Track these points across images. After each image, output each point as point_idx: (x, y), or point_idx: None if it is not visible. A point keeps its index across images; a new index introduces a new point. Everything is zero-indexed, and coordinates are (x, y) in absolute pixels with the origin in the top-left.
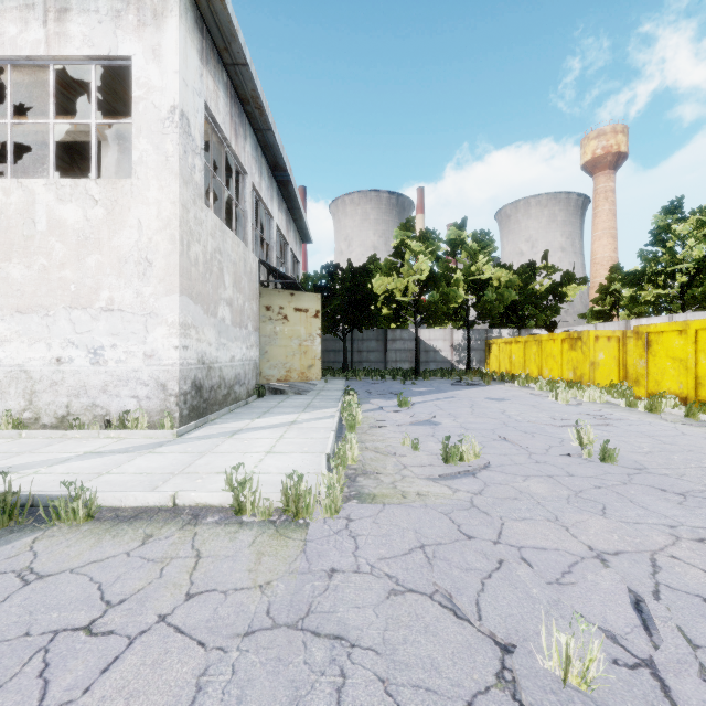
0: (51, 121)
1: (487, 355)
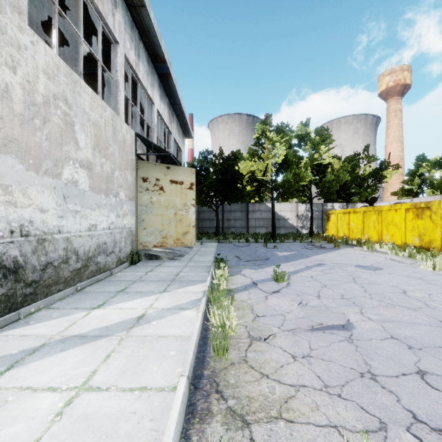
0: None
1: (326, 223)
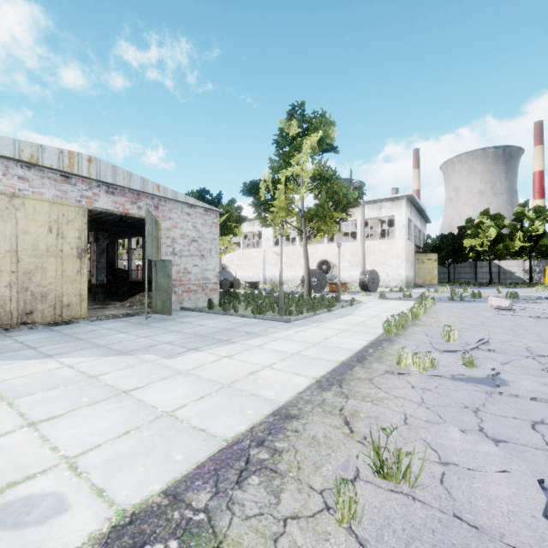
0: (377, 229)
1: (543, 275)
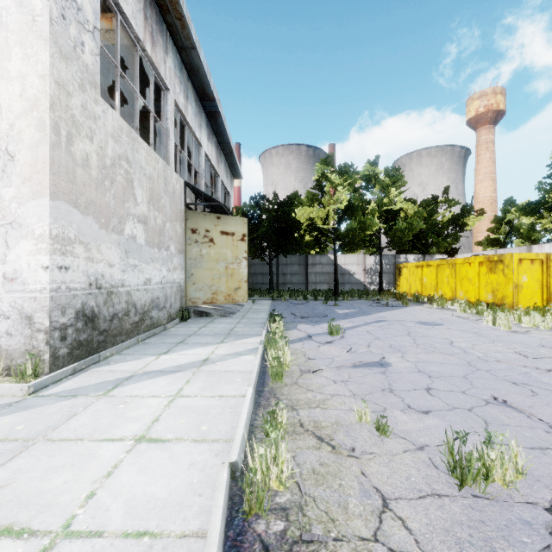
0: None
1: (397, 278)
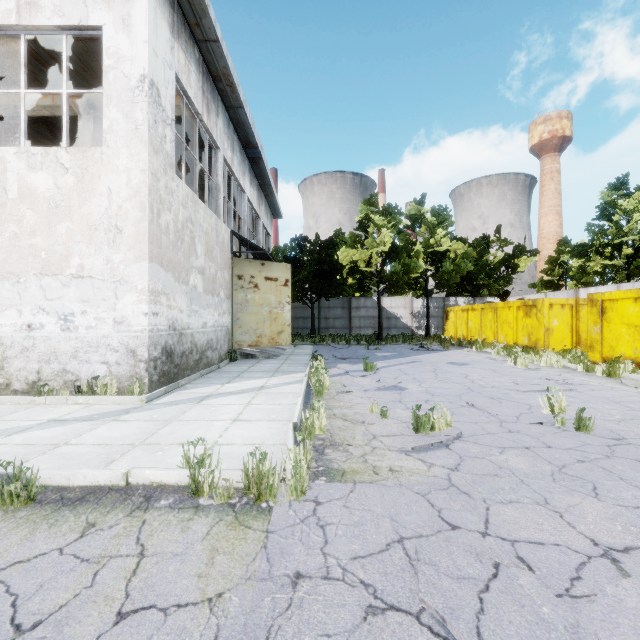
0: (22, 91)
1: (444, 322)
